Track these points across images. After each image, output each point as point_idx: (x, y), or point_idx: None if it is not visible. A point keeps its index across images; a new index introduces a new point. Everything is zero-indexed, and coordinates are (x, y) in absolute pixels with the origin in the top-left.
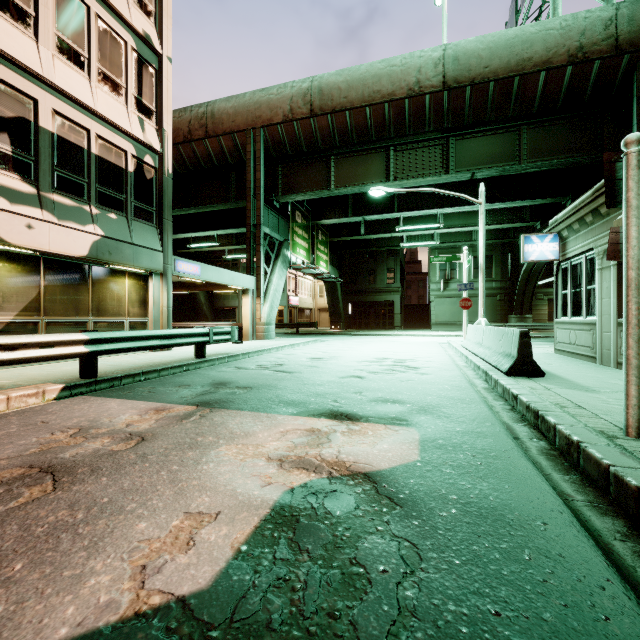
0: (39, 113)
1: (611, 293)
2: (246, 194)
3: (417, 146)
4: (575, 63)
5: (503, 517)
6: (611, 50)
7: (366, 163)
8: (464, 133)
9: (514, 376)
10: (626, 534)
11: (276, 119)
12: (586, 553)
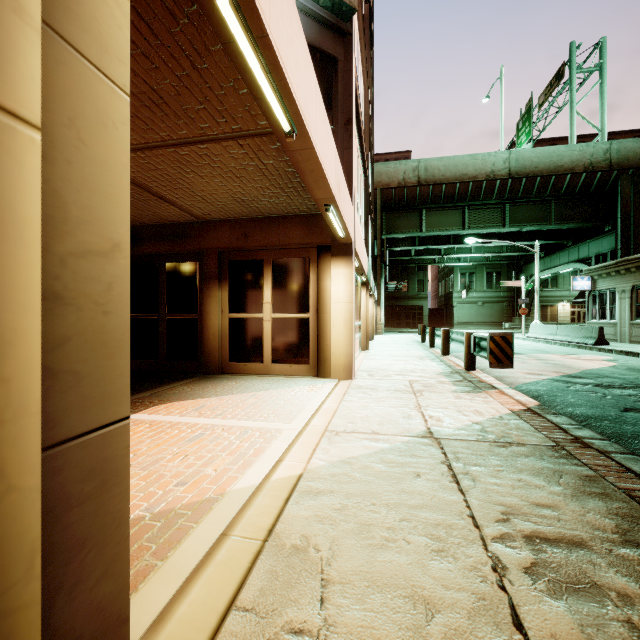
0: None
1: (626, 310)
2: None
3: (484, 207)
4: (587, 172)
5: None
6: (607, 167)
7: (448, 216)
8: (515, 202)
9: (597, 345)
10: None
11: (392, 185)
12: None
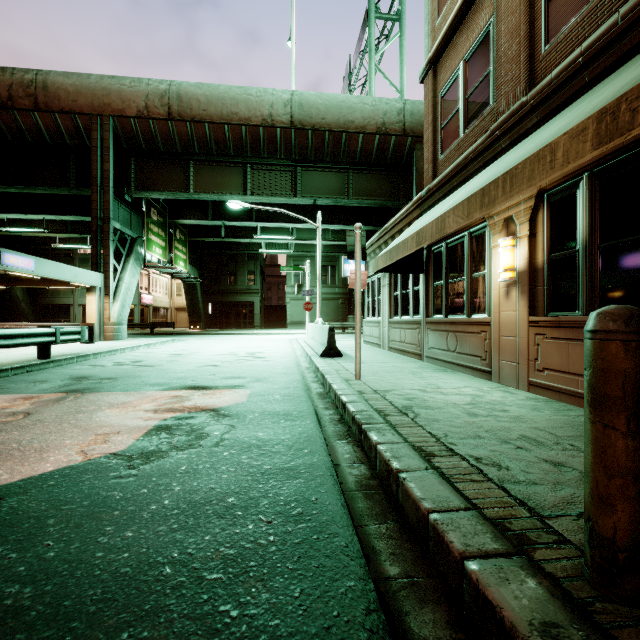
0: None
1: (386, 302)
2: (91, 184)
3: (271, 168)
4: (381, 134)
5: (279, 413)
6: (401, 131)
7: (225, 174)
8: (308, 166)
9: (325, 358)
10: (332, 414)
11: (129, 112)
12: (307, 417)
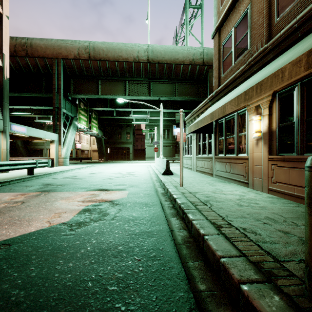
0: None
1: (195, 147)
2: (52, 91)
3: (138, 82)
4: (192, 64)
5: (143, 203)
6: (202, 63)
7: (116, 85)
8: (156, 81)
9: (164, 175)
10: (168, 204)
11: (70, 56)
12: (156, 205)
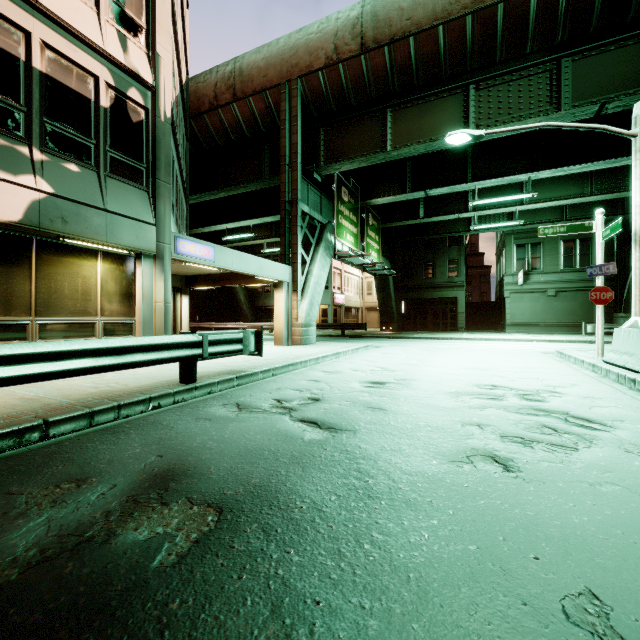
0: None
1: None
2: (280, 164)
3: (510, 78)
4: None
5: None
6: None
7: (435, 111)
8: (586, 49)
9: None
10: None
11: (316, 64)
12: None
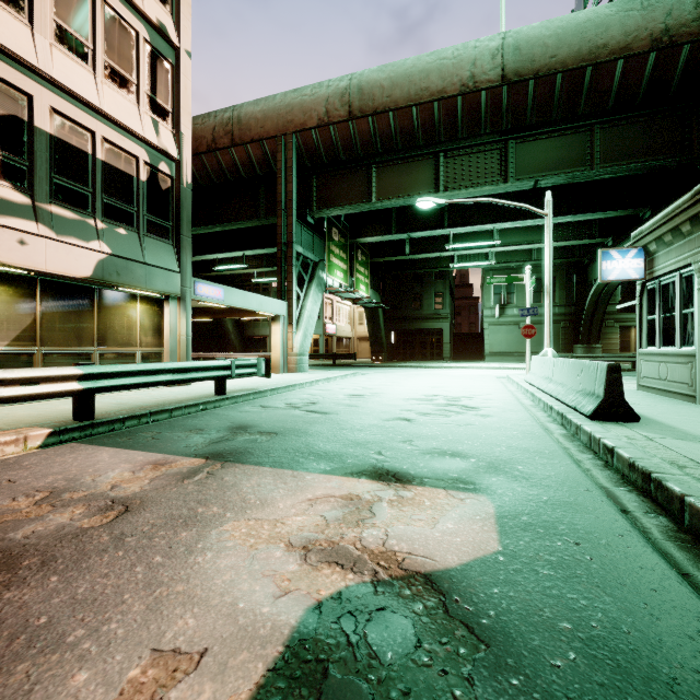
0: (34, 111)
1: None
2: (276, 208)
3: (471, 151)
4: (659, 49)
5: (657, 673)
6: None
7: (412, 172)
8: (526, 135)
9: (600, 420)
10: None
11: (310, 123)
12: None
